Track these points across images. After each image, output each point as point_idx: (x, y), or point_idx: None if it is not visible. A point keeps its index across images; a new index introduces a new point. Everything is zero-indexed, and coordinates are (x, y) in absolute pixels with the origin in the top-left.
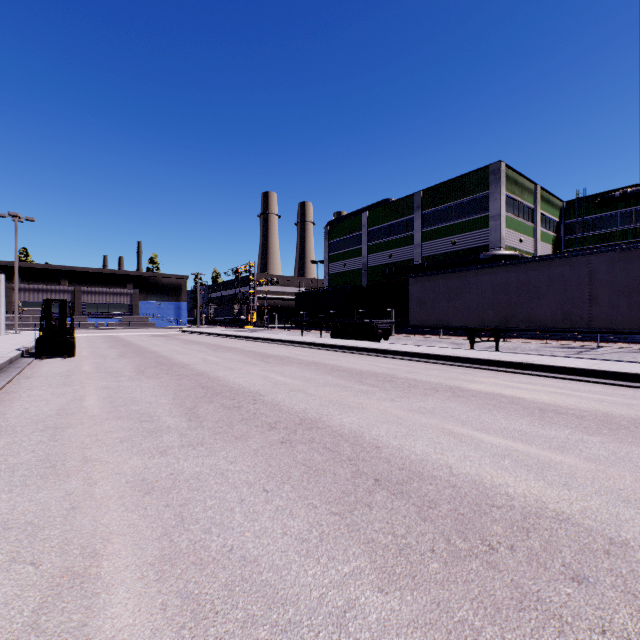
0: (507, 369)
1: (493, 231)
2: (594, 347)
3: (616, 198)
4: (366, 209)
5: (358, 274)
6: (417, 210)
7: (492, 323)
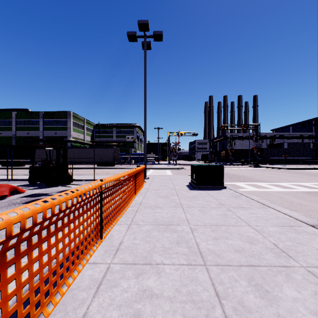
0: None
1: (69, 132)
2: (83, 166)
3: (106, 126)
4: (15, 110)
5: (10, 139)
6: (41, 118)
7: None
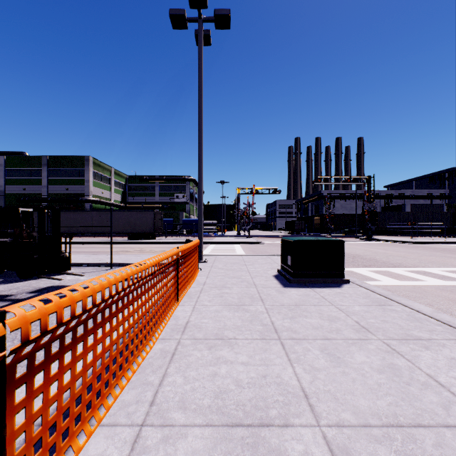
0: None
1: (87, 187)
2: (108, 238)
3: (144, 179)
4: (4, 153)
5: None
6: (45, 166)
7: (66, 231)
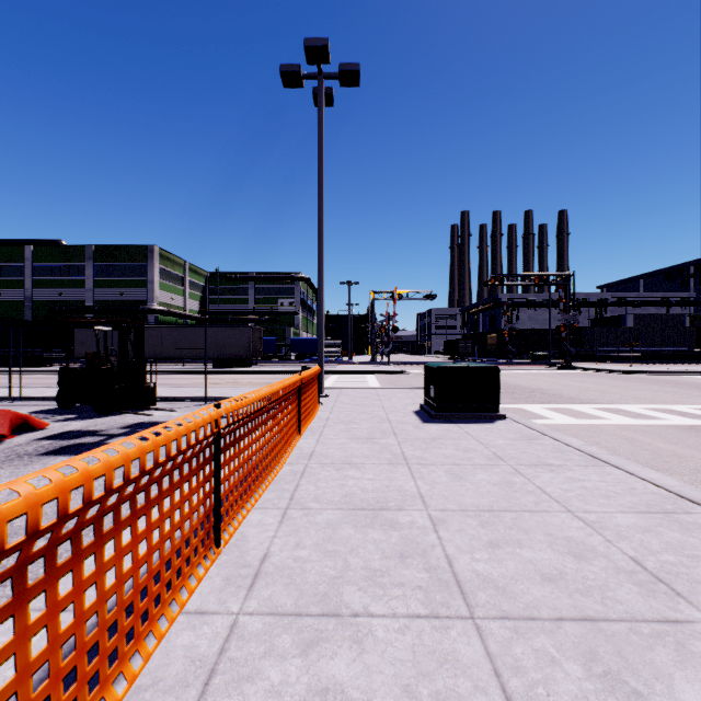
0: None
1: (150, 291)
2: (183, 366)
3: (233, 279)
4: (31, 242)
5: (20, 306)
6: (90, 260)
7: None
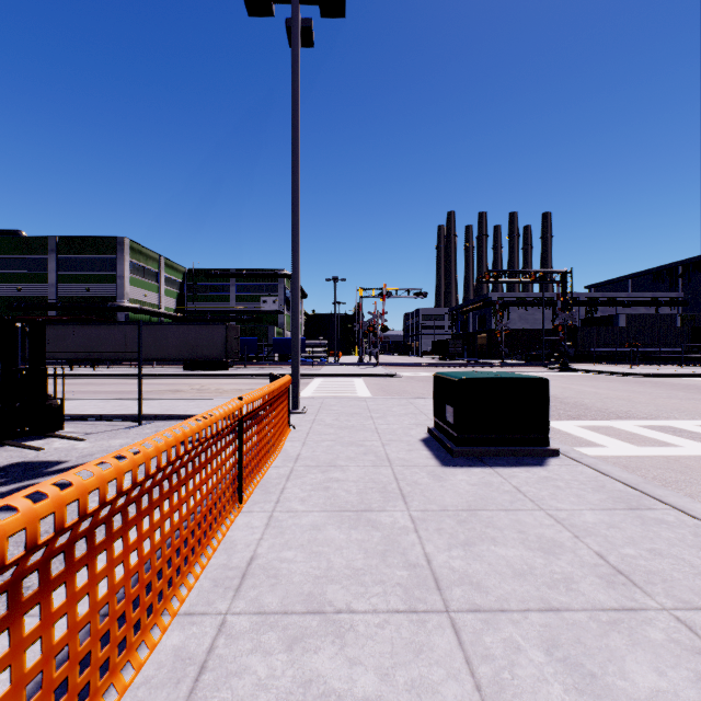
0: (70, 377)
1: (120, 287)
2: (153, 368)
3: (213, 275)
4: None
5: None
6: (52, 253)
7: (83, 356)
